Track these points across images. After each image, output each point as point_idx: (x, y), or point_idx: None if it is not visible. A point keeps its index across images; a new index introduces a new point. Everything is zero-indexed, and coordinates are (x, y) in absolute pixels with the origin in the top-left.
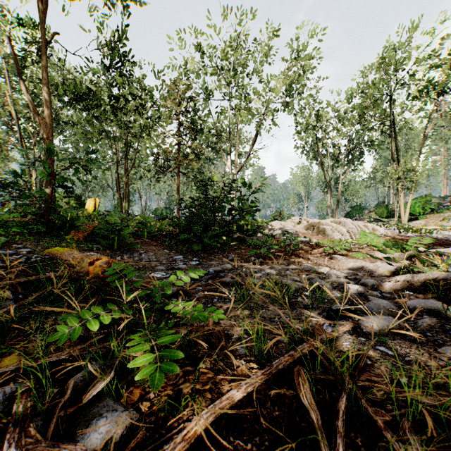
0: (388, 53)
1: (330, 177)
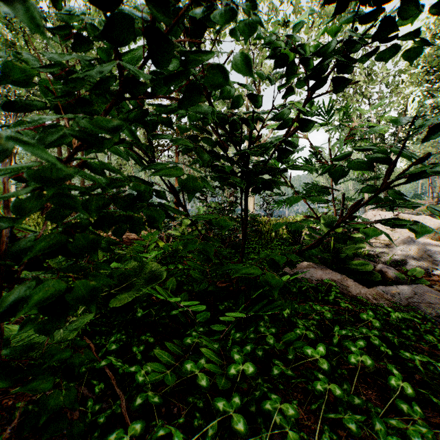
0: None
1: None
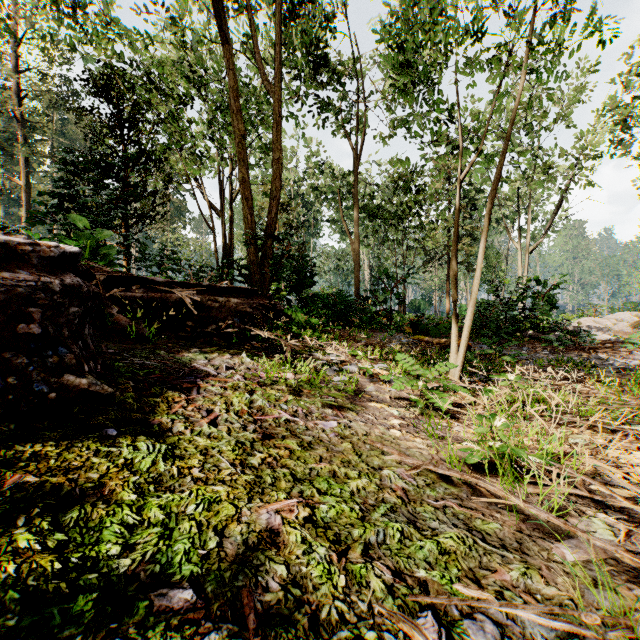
0: None
1: None
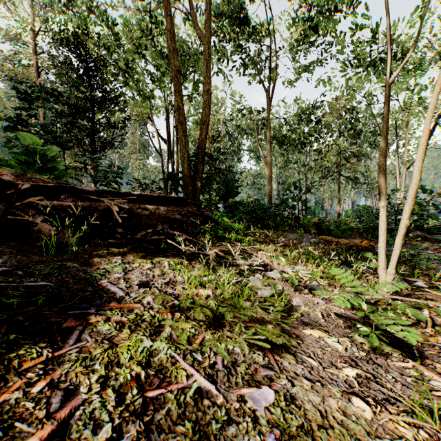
0: None
1: None
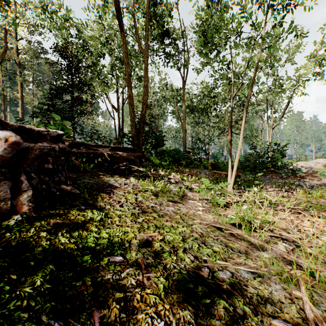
0: None
1: None
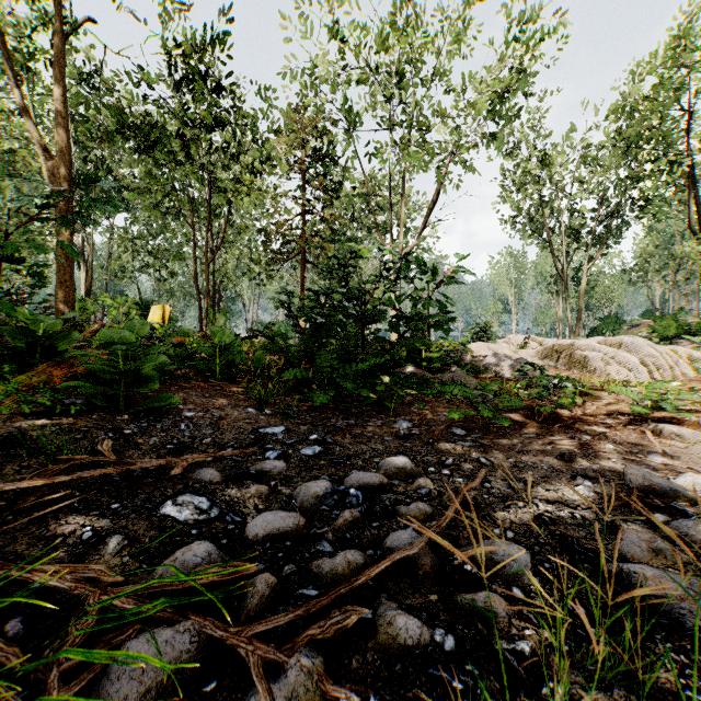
0: (691, 26)
1: (564, 267)
